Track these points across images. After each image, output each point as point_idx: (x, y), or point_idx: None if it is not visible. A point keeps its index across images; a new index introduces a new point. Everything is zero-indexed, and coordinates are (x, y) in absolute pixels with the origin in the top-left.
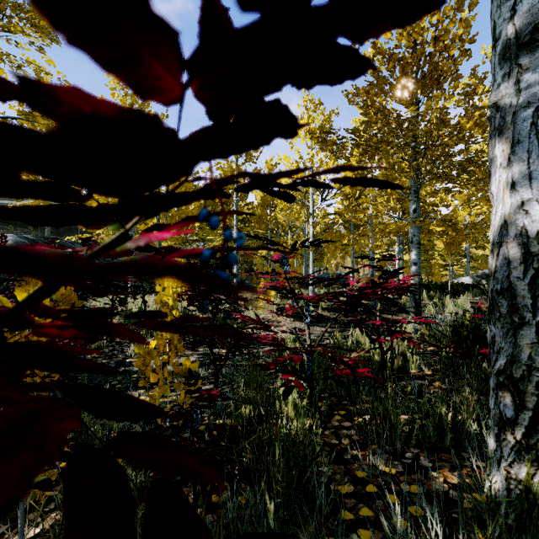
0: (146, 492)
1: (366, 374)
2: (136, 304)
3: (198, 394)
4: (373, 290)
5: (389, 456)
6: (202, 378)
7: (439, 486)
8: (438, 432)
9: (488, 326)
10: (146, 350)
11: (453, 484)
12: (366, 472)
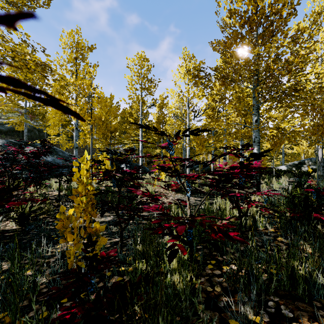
0: None
1: (236, 237)
2: None
3: (109, 245)
4: (240, 170)
5: (256, 305)
6: (114, 233)
7: None
8: (291, 282)
9: None
10: (66, 216)
11: None
12: (238, 321)
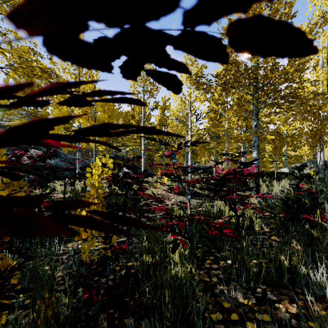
0: (70, 325)
1: (229, 234)
2: (81, 185)
3: (116, 244)
4: (234, 175)
5: (246, 291)
6: None
7: (287, 320)
8: (278, 273)
9: (327, 202)
10: None
11: (293, 314)
12: (230, 303)
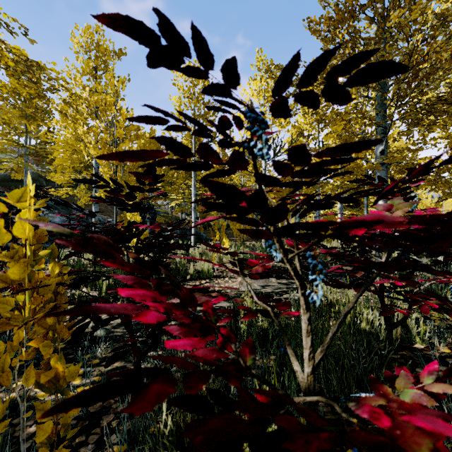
0: None
1: None
2: None
3: None
4: None
5: None
6: None
7: None
8: None
9: None
10: None
11: None
12: None
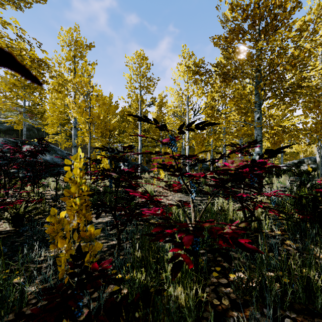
0: None
1: (248, 245)
2: None
3: (106, 249)
4: (252, 168)
5: None
6: (111, 235)
7: None
8: (307, 294)
9: None
10: (57, 220)
11: None
12: None
